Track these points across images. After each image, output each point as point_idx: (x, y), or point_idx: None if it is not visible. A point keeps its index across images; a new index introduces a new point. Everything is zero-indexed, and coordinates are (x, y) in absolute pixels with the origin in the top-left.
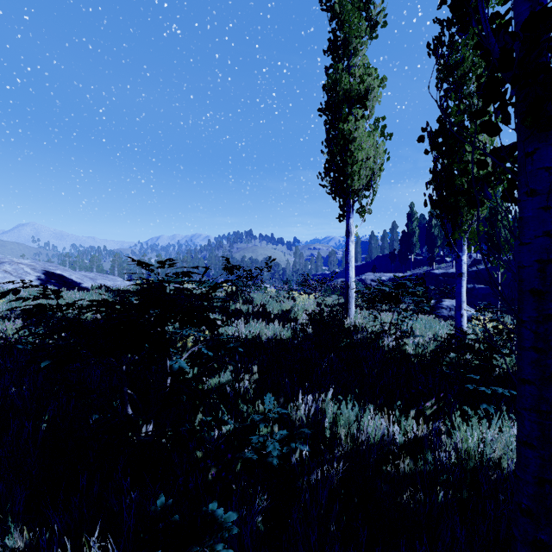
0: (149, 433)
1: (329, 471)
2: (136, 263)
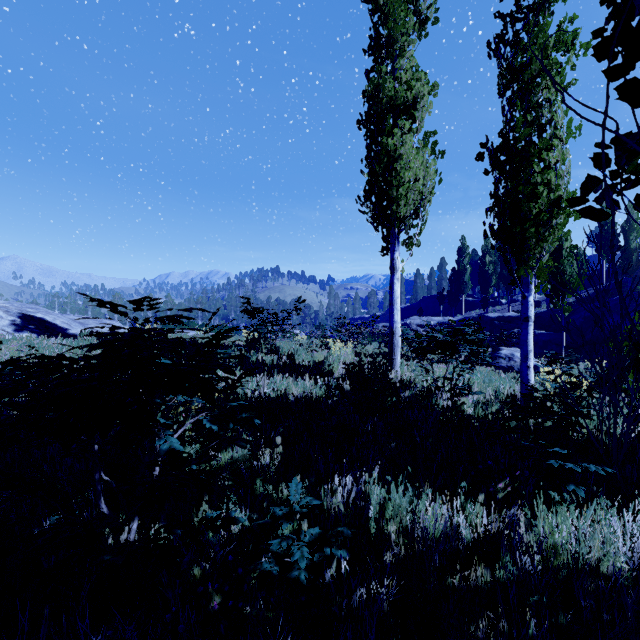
0: (132, 534)
1: (378, 591)
2: (98, 303)
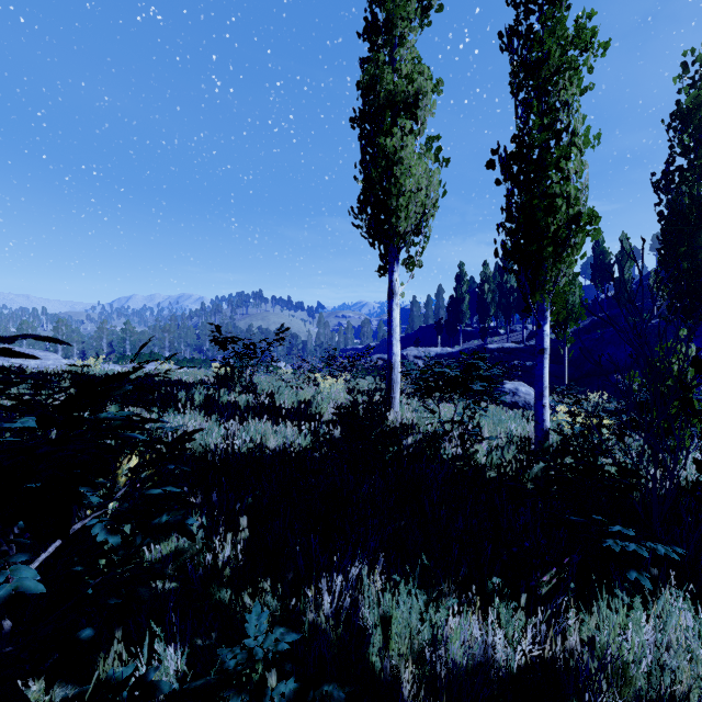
0: None
1: None
2: None
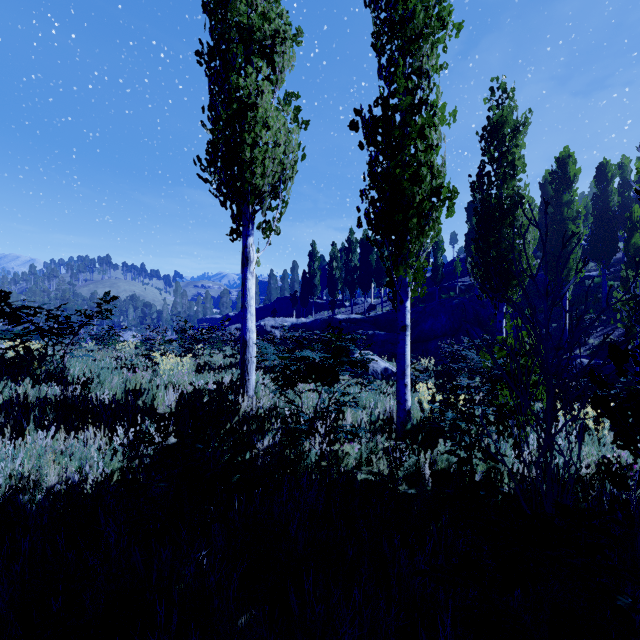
0: None
1: None
2: None
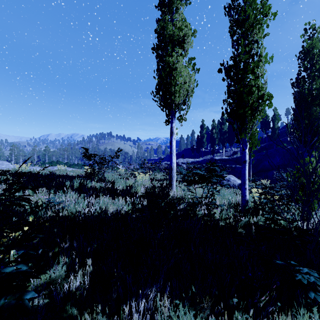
0: None
1: None
2: None
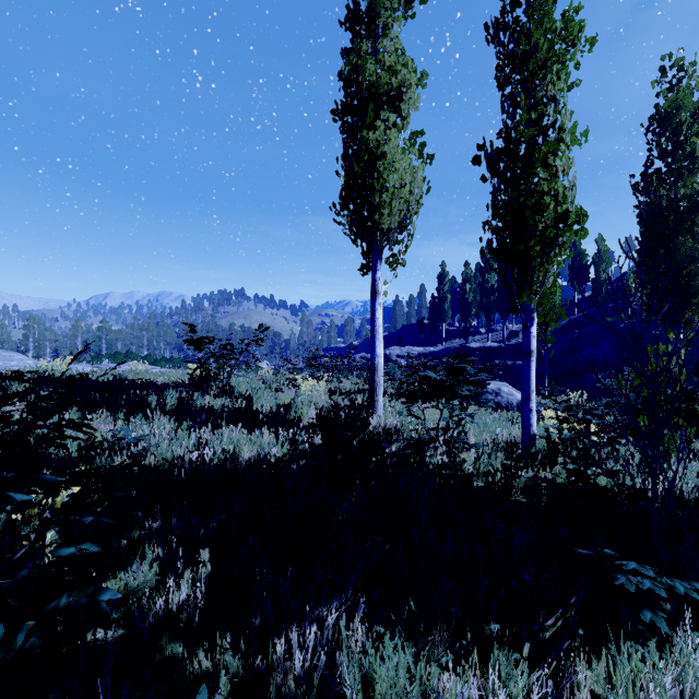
0: None
1: None
2: None
